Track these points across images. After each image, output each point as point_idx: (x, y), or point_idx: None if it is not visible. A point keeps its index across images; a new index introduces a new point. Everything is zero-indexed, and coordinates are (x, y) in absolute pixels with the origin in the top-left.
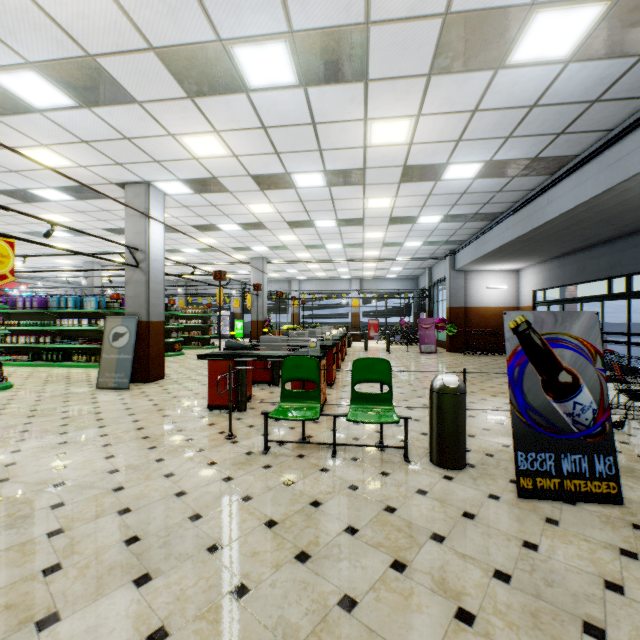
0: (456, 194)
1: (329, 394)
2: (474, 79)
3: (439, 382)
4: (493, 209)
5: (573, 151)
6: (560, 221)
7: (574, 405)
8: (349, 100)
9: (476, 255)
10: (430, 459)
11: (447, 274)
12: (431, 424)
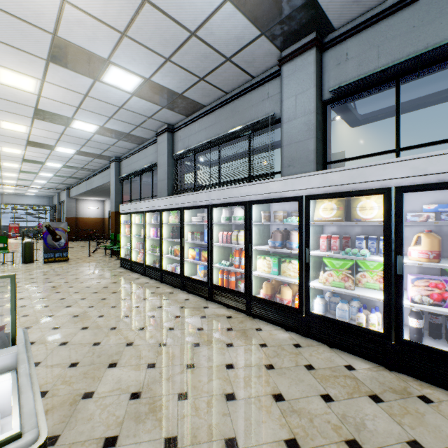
0: (56, 170)
1: None
2: (45, 150)
3: (25, 241)
4: (79, 176)
5: (95, 169)
6: (99, 188)
7: (60, 242)
8: None
9: (77, 193)
10: (22, 263)
11: (66, 199)
12: (22, 253)
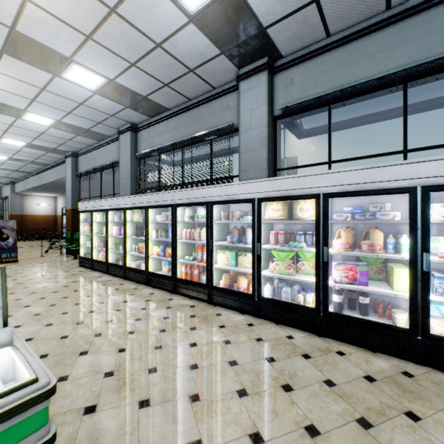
0: None
1: None
2: None
3: None
4: (27, 170)
5: (48, 163)
6: (51, 184)
7: (8, 242)
8: None
9: (24, 188)
10: None
11: (10, 195)
12: None
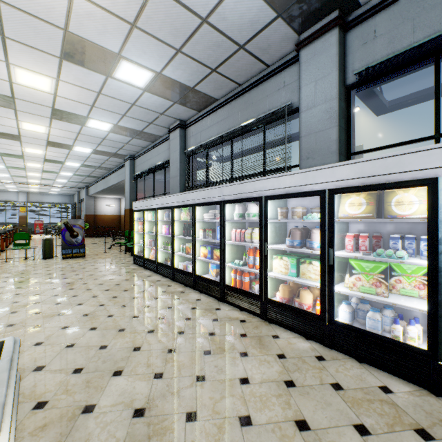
0: (75, 169)
1: (2, 254)
2: (64, 150)
3: (45, 237)
4: (96, 175)
5: (111, 167)
6: (115, 186)
7: (77, 239)
8: (13, 142)
9: (95, 191)
10: (42, 258)
11: (85, 197)
12: (43, 249)
